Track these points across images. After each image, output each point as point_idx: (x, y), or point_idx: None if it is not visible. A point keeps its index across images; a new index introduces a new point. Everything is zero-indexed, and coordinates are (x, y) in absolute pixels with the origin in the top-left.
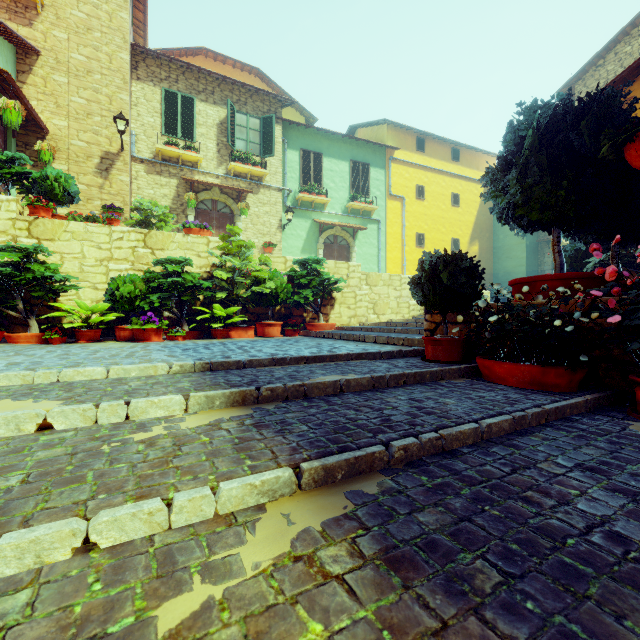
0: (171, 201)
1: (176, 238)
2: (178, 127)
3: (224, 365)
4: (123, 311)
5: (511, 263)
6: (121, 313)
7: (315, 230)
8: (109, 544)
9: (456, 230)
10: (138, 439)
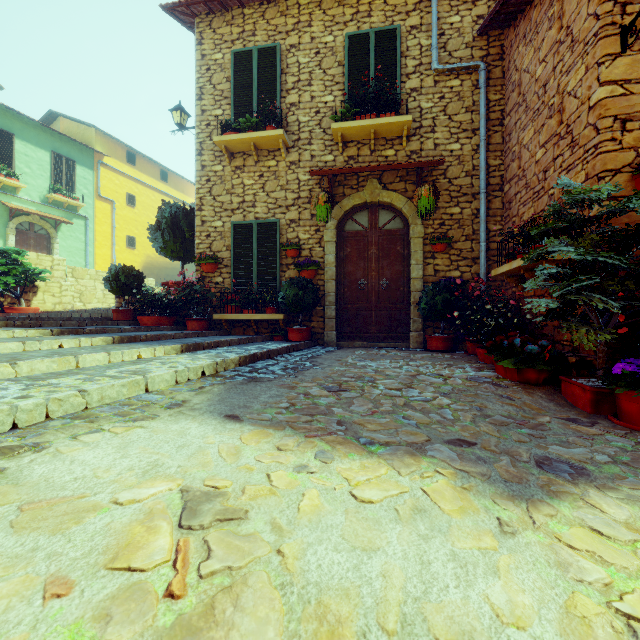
0: None
1: None
2: None
3: None
4: None
5: None
6: None
7: (3, 213)
8: None
9: None
10: None
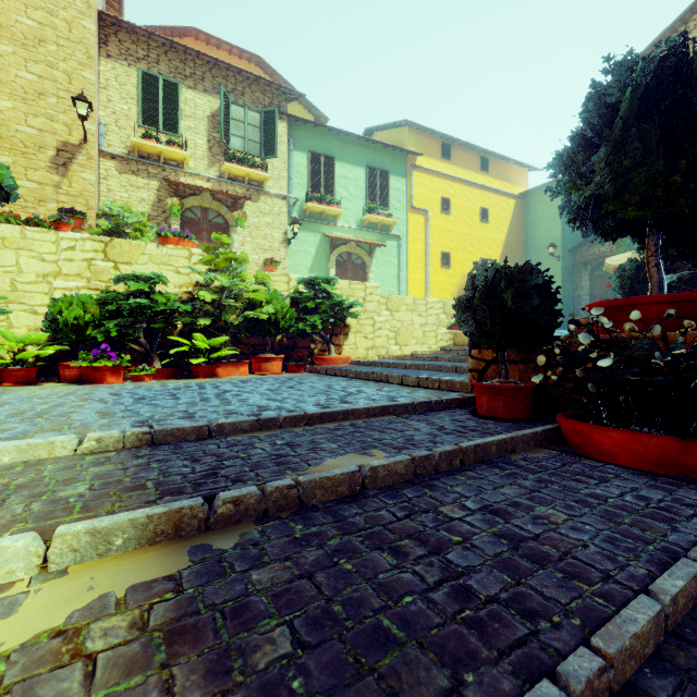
0: (150, 207)
1: (148, 249)
2: (159, 118)
3: (176, 434)
4: (70, 342)
5: None
6: (70, 345)
7: (326, 246)
8: None
9: (485, 249)
10: None
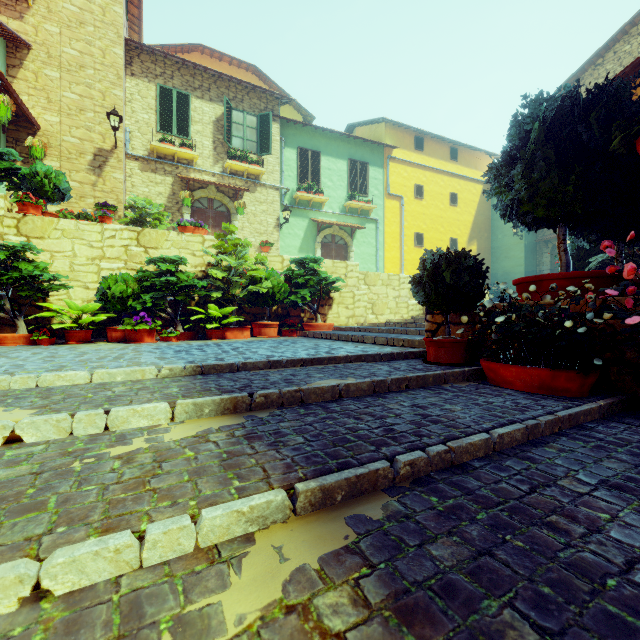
0: (166, 199)
1: (170, 236)
2: (173, 124)
3: (216, 368)
4: (115, 311)
5: (509, 263)
6: (113, 313)
7: (313, 229)
8: (66, 590)
9: (454, 230)
10: (115, 454)
